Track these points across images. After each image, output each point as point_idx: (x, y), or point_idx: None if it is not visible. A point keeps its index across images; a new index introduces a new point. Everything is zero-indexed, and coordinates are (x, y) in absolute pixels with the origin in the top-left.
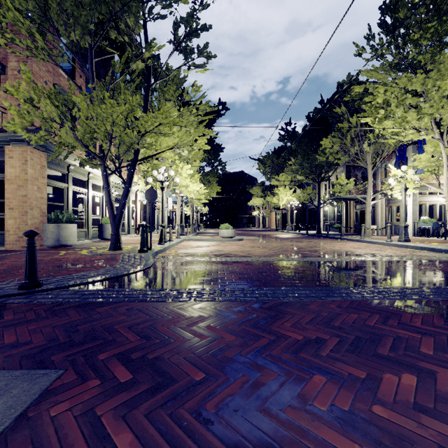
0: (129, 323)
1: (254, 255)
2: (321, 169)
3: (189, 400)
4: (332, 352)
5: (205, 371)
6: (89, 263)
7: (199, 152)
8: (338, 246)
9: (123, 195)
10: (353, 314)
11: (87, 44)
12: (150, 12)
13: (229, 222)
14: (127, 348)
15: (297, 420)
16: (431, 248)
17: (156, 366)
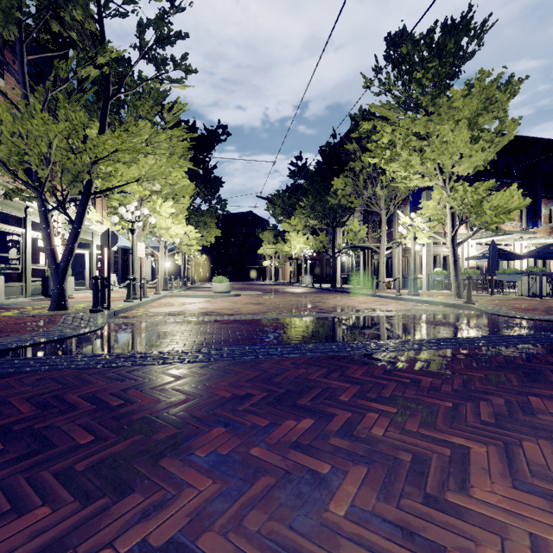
0: (32, 394)
1: (241, 313)
2: (335, 212)
3: (60, 462)
4: (252, 406)
5: (97, 434)
6: (13, 327)
7: (189, 186)
8: (345, 301)
9: (70, 238)
10: (302, 370)
11: (15, 35)
12: (107, 6)
13: (234, 274)
14: (12, 420)
15: (168, 467)
16: (433, 301)
17: (40, 435)
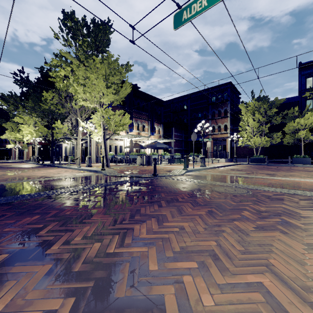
0: None
1: None
2: (53, 114)
3: None
4: None
5: None
6: None
7: None
8: (37, 172)
9: None
10: None
11: None
12: None
13: None
14: None
15: None
16: (90, 169)
17: None
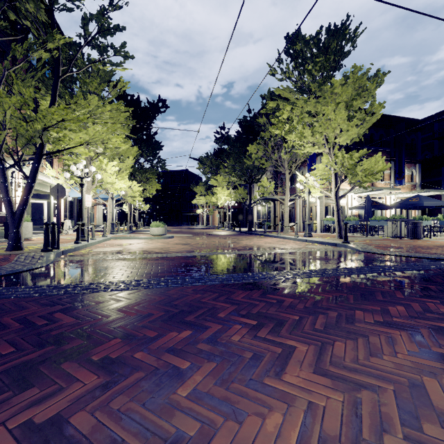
0: None
1: (169, 252)
2: (251, 171)
3: None
4: (149, 322)
5: (18, 347)
6: None
7: (132, 149)
8: (255, 241)
9: (25, 191)
10: (199, 295)
11: None
12: (56, 1)
13: (173, 220)
14: None
15: (67, 368)
16: (321, 241)
17: None
